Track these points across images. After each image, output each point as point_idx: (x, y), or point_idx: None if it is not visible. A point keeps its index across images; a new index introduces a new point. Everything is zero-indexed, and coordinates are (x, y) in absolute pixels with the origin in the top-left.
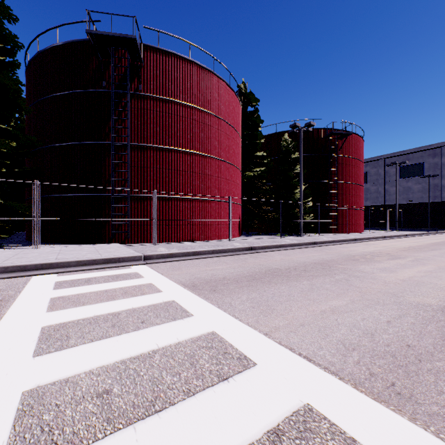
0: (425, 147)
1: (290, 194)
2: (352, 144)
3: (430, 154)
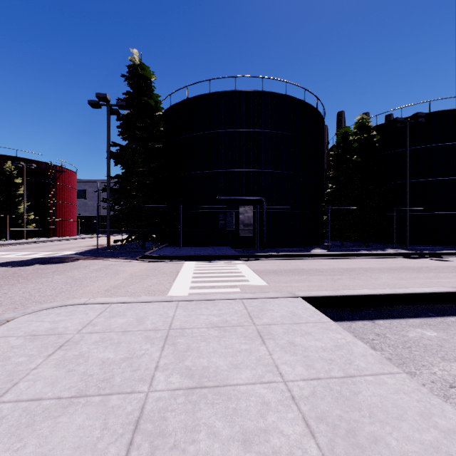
0: None
1: (15, 209)
2: (68, 176)
3: None
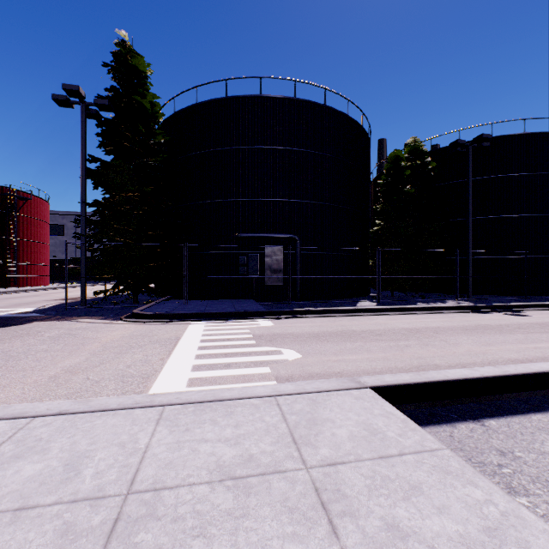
0: None
1: None
2: (36, 206)
3: None
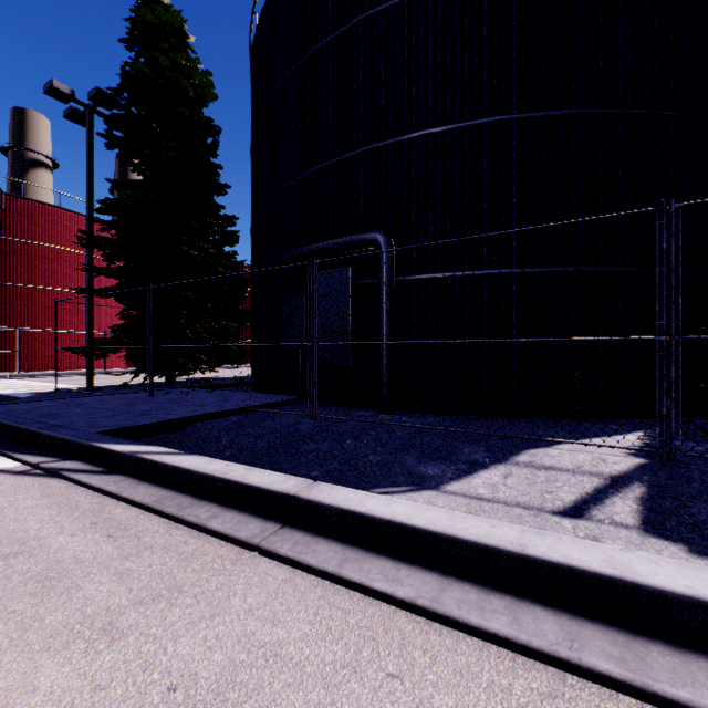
0: None
1: None
2: None
3: None
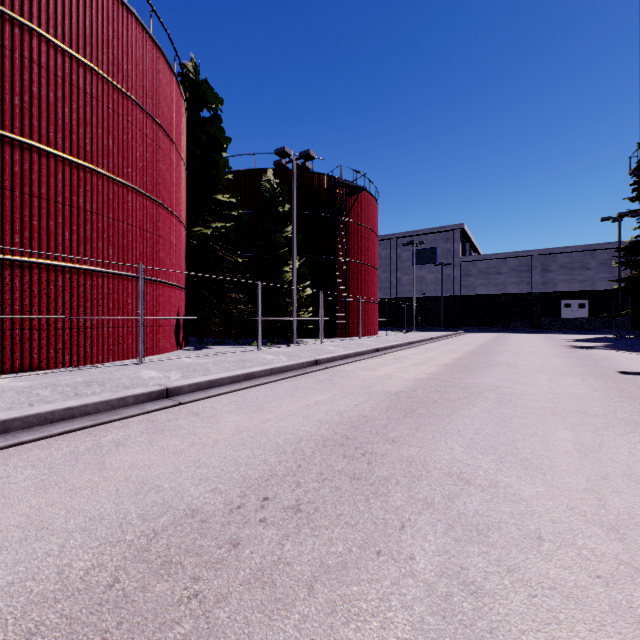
0: (439, 229)
1: (277, 273)
2: (366, 206)
3: (443, 237)
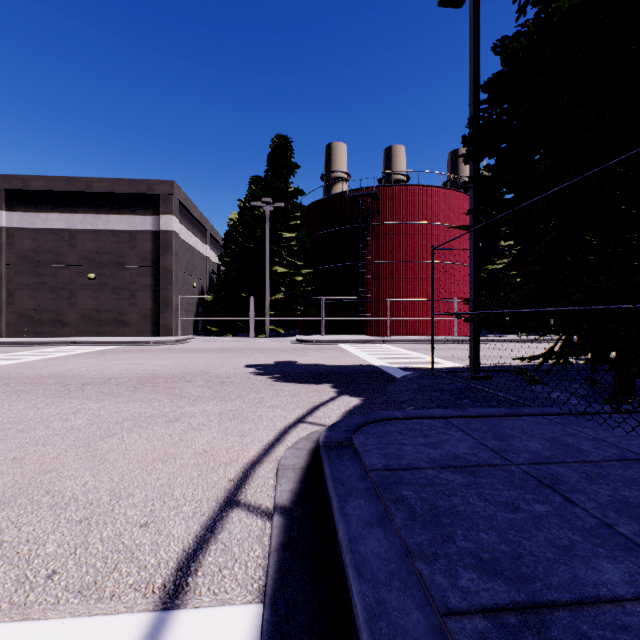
0: None
1: None
2: None
3: None
